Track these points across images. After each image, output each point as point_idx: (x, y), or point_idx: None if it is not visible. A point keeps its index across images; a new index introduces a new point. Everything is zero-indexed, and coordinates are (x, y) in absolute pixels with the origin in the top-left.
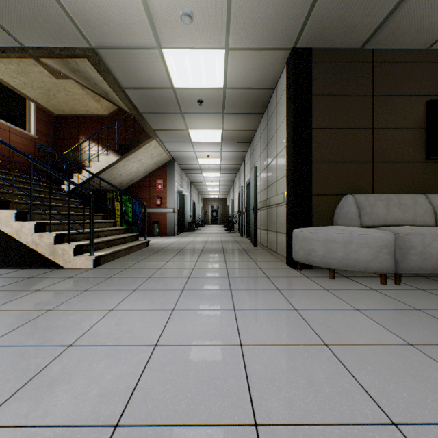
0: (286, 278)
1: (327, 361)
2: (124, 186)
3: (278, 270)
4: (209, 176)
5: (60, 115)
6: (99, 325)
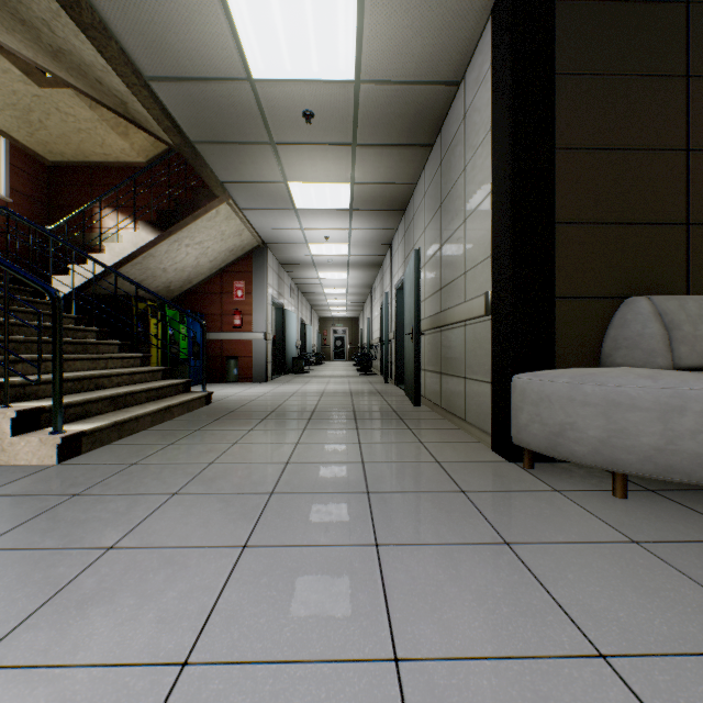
0: (509, 497)
1: None
2: (174, 292)
3: (480, 468)
4: (330, 277)
5: (58, 163)
6: None
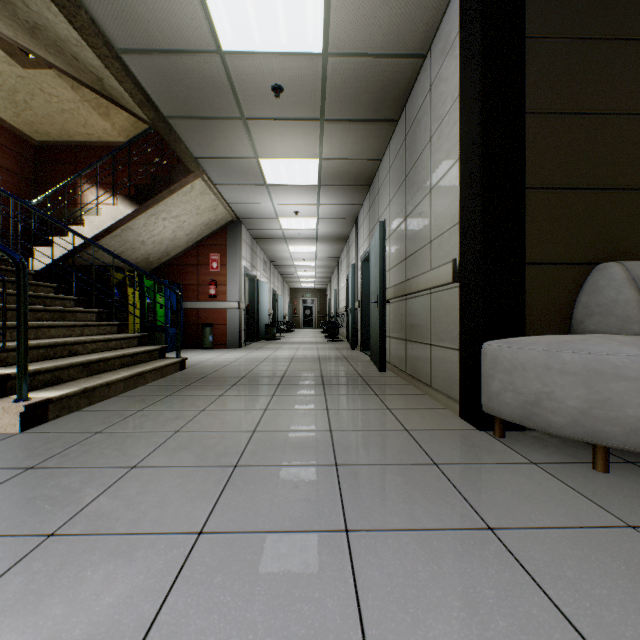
0: (485, 470)
1: None
2: (152, 263)
3: (450, 437)
4: (299, 250)
5: (44, 142)
6: None
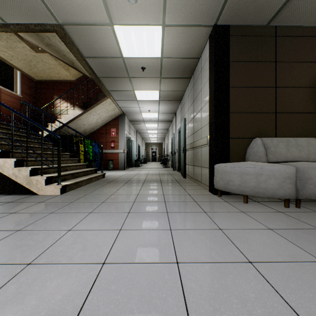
0: (210, 203)
1: (254, 278)
2: (87, 133)
3: (203, 196)
4: (150, 126)
5: (39, 80)
6: (57, 244)
